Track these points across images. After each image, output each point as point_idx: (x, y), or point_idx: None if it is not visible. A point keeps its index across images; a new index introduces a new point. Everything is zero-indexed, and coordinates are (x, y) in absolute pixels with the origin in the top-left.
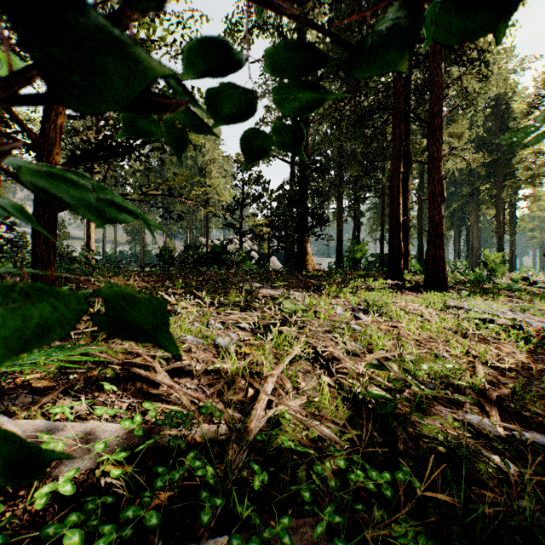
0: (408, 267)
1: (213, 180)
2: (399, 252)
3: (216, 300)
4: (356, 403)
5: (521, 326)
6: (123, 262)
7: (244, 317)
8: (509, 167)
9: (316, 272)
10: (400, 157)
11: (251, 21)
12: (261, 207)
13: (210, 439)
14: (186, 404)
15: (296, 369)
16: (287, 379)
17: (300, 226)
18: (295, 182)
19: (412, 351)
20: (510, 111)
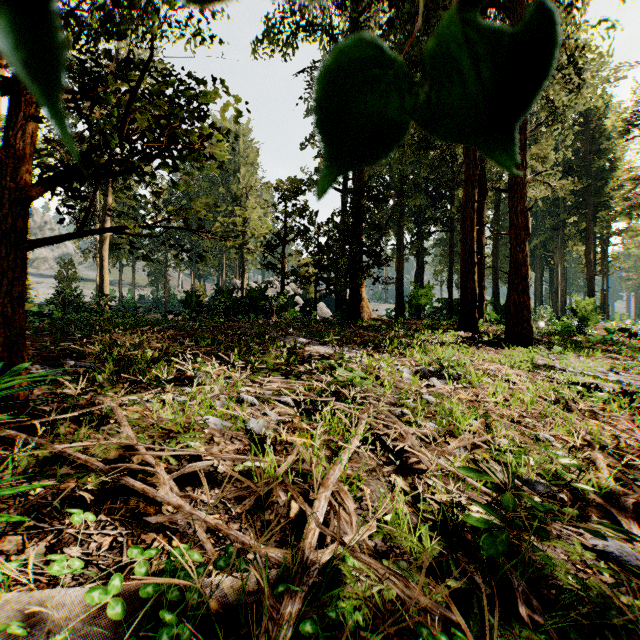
0: (483, 316)
1: (249, 212)
2: (474, 298)
3: (249, 366)
4: (443, 521)
5: (633, 393)
6: (140, 310)
7: (286, 386)
8: (601, 196)
9: (373, 322)
10: (475, 183)
11: (295, 20)
12: (306, 243)
13: (233, 604)
14: (200, 536)
15: (357, 465)
16: (346, 491)
17: (353, 266)
18: (348, 213)
19: (506, 433)
20: (602, 129)
